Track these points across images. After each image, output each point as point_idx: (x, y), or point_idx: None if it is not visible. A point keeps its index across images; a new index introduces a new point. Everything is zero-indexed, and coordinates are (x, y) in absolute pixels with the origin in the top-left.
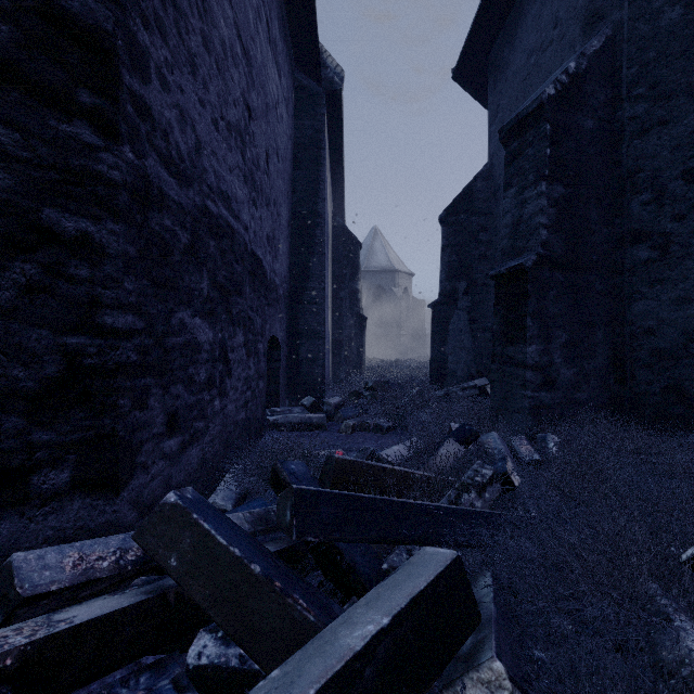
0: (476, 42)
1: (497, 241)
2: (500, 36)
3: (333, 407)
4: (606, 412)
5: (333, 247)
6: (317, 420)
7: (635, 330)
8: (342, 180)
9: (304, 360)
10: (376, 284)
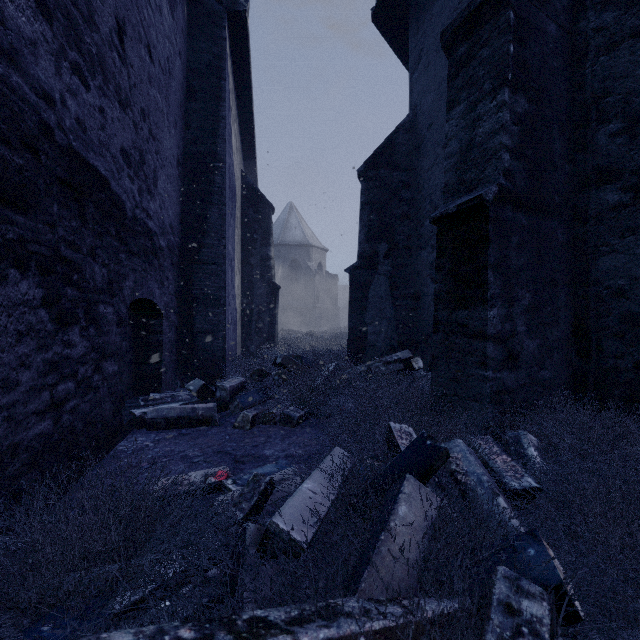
0: None
1: (420, 199)
2: None
3: (229, 392)
4: (568, 393)
5: (243, 209)
6: (204, 412)
7: (602, 291)
8: (252, 137)
9: (200, 332)
10: (292, 258)
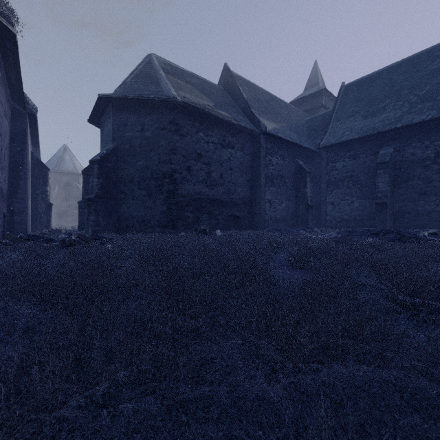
0: (94, 117)
1: None
2: (102, 118)
3: None
4: (115, 232)
5: (32, 169)
6: None
7: (121, 213)
8: (37, 137)
9: (16, 222)
10: (66, 181)
